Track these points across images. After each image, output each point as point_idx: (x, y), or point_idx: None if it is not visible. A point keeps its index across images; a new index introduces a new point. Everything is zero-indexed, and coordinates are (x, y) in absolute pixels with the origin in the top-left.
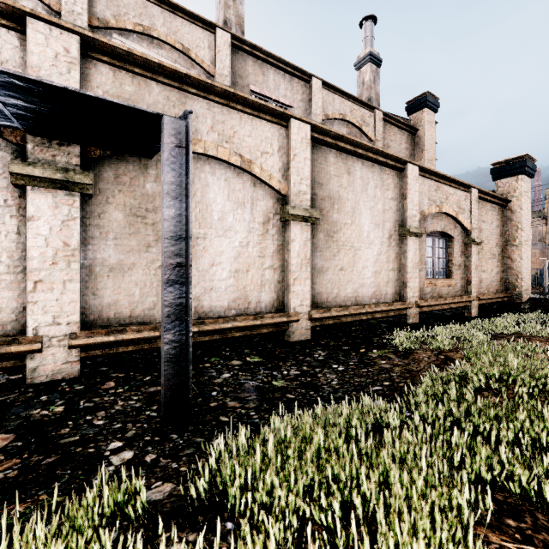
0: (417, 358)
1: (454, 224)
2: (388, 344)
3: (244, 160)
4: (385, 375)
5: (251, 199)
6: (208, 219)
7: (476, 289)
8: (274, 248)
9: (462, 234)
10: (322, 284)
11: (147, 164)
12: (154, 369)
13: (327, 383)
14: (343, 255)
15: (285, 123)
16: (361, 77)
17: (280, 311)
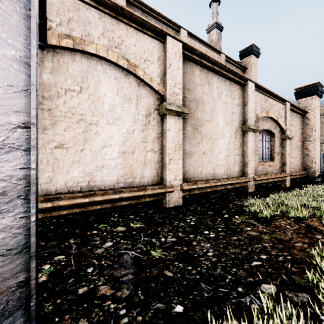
0: (279, 226)
1: (275, 125)
2: (245, 210)
3: (130, 64)
4: (258, 245)
5: (136, 96)
6: (100, 109)
7: (289, 169)
8: (155, 135)
9: (280, 132)
10: (190, 164)
11: (44, 57)
12: (45, 237)
13: (203, 254)
14: (205, 143)
15: (162, 39)
16: (210, 37)
17: (159, 184)
